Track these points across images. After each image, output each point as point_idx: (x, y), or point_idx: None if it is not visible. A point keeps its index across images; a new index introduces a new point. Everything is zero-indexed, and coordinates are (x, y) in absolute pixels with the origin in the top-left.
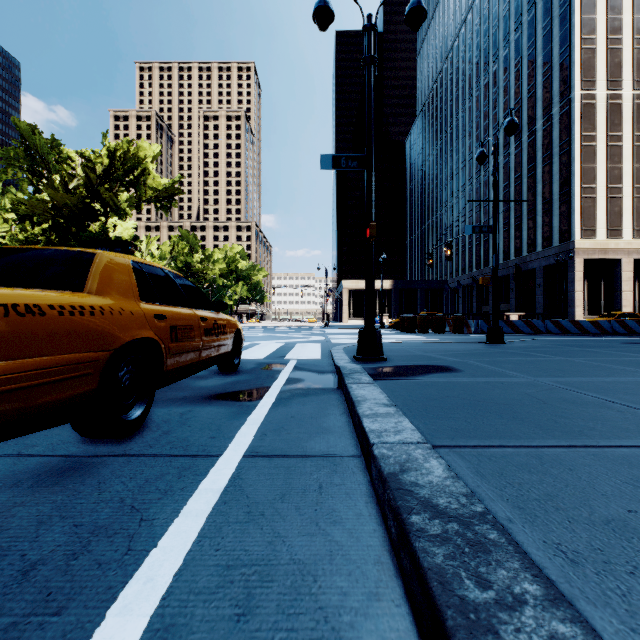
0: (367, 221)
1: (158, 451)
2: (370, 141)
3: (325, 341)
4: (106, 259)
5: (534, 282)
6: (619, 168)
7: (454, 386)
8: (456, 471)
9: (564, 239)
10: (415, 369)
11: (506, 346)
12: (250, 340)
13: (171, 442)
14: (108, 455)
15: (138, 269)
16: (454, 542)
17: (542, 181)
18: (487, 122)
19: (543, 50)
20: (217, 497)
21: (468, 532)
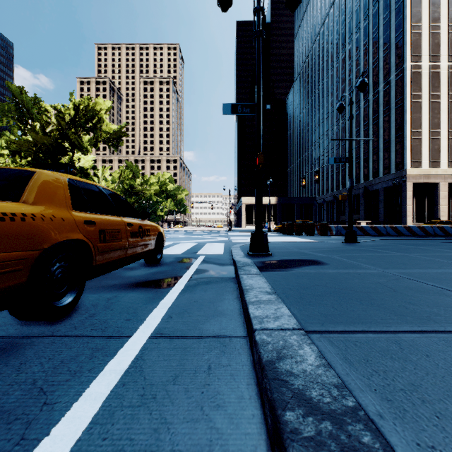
0: (257, 152)
1: (80, 332)
2: (259, 93)
3: (228, 241)
4: (44, 176)
5: (377, 199)
6: (438, 118)
7: (322, 276)
8: (327, 357)
9: (399, 168)
10: (292, 262)
11: (359, 245)
12: (174, 240)
13: (93, 324)
14: (38, 336)
15: (73, 185)
16: (328, 448)
17: (383, 127)
18: (344, 85)
19: (384, 34)
20: (118, 379)
21: (341, 434)
